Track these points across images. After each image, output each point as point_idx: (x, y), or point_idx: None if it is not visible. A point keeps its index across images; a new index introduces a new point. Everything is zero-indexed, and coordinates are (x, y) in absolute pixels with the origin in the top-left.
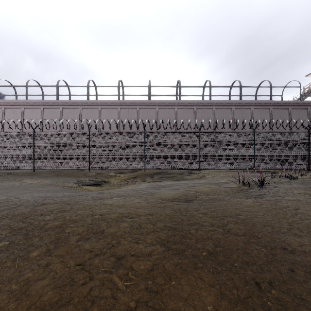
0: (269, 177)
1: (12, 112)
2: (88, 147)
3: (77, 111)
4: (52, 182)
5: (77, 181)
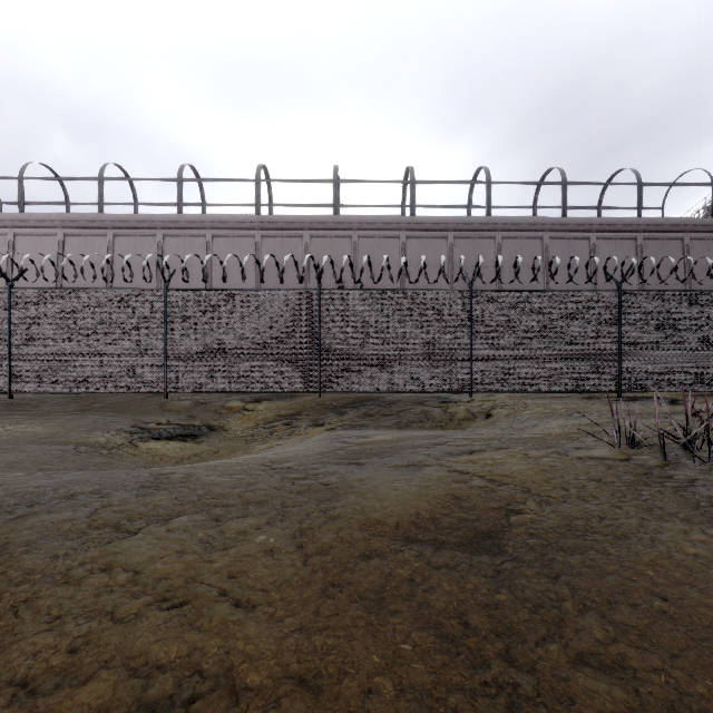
0: (680, 417)
1: None
2: (164, 333)
3: (150, 242)
4: (54, 432)
5: (131, 426)
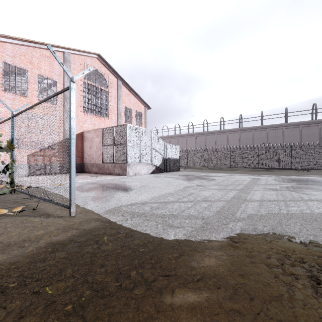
0: None
1: (182, 140)
2: (230, 158)
3: (214, 136)
4: None
5: None
